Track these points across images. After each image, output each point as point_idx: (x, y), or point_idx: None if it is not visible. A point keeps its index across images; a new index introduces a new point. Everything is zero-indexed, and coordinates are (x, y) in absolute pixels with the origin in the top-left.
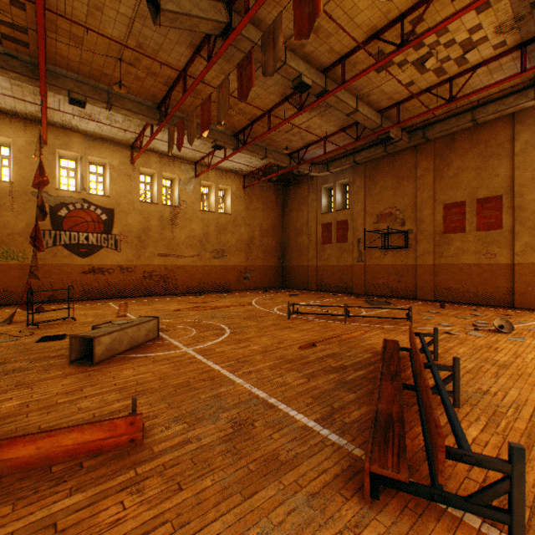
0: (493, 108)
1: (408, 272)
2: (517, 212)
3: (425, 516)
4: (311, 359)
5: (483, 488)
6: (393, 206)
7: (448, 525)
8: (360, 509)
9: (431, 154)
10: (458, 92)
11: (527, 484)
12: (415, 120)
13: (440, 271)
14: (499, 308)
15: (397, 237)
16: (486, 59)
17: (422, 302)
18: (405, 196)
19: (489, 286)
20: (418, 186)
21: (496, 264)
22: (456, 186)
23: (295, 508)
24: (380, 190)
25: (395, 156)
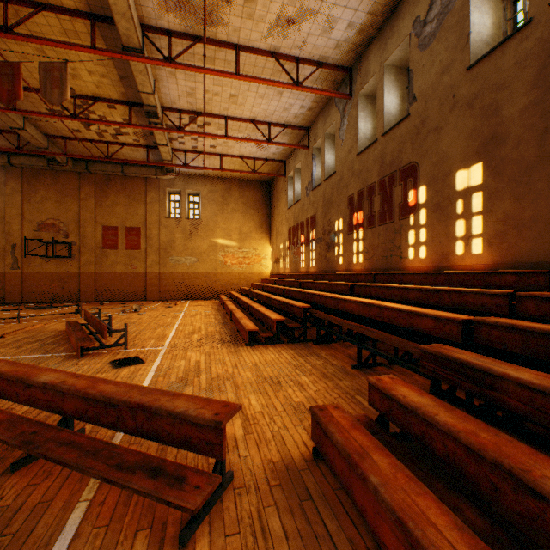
0: (136, 170)
1: (73, 278)
2: (149, 240)
3: (101, 354)
4: (10, 342)
5: (118, 339)
6: (57, 218)
7: (108, 353)
8: (79, 359)
9: (94, 183)
10: (114, 154)
11: (132, 343)
12: (80, 153)
13: (101, 277)
14: (139, 301)
15: (62, 247)
16: (130, 143)
17: (86, 303)
18: (70, 211)
19: (134, 287)
20: (82, 207)
21: (138, 273)
22: (112, 214)
23: (52, 366)
24: (43, 200)
25: (60, 173)
